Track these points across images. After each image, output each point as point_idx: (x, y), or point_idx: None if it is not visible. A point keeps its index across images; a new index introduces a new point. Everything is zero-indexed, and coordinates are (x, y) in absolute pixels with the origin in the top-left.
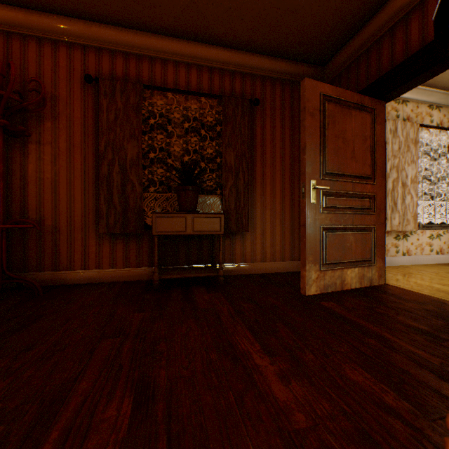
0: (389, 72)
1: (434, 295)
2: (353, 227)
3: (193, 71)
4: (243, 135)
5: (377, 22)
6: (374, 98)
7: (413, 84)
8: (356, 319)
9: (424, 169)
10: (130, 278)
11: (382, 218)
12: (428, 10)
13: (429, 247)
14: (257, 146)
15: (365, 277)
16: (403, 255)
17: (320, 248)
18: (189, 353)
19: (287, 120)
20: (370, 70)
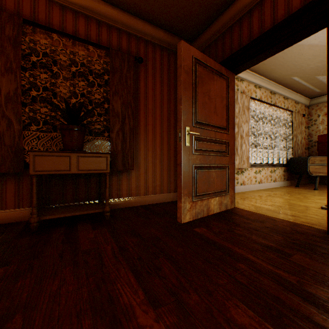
0: (239, 51)
1: (267, 213)
2: (215, 166)
3: (82, 19)
4: (129, 86)
5: (231, 13)
6: (228, 70)
7: (254, 62)
8: (224, 243)
9: (252, 127)
10: (7, 220)
11: (233, 159)
12: (265, 8)
13: (255, 179)
14: (141, 98)
15: (222, 203)
16: (241, 184)
17: (192, 183)
18: (54, 327)
19: (166, 80)
20: (225, 49)
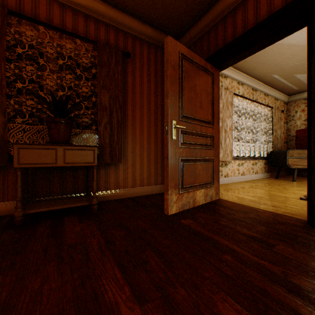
0: (223, 48)
1: (250, 204)
2: (201, 159)
3: (69, 13)
4: (116, 80)
5: (216, 11)
6: (213, 66)
7: (238, 59)
8: (210, 234)
9: (235, 122)
10: None
11: (218, 152)
12: (248, 7)
13: (238, 171)
14: (129, 92)
15: (208, 195)
16: (225, 176)
17: (179, 176)
18: None
19: (153, 75)
20: (210, 46)
